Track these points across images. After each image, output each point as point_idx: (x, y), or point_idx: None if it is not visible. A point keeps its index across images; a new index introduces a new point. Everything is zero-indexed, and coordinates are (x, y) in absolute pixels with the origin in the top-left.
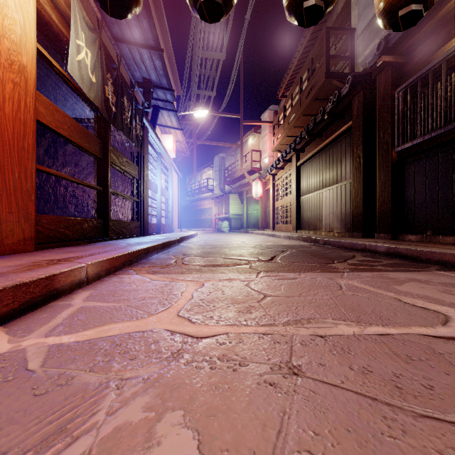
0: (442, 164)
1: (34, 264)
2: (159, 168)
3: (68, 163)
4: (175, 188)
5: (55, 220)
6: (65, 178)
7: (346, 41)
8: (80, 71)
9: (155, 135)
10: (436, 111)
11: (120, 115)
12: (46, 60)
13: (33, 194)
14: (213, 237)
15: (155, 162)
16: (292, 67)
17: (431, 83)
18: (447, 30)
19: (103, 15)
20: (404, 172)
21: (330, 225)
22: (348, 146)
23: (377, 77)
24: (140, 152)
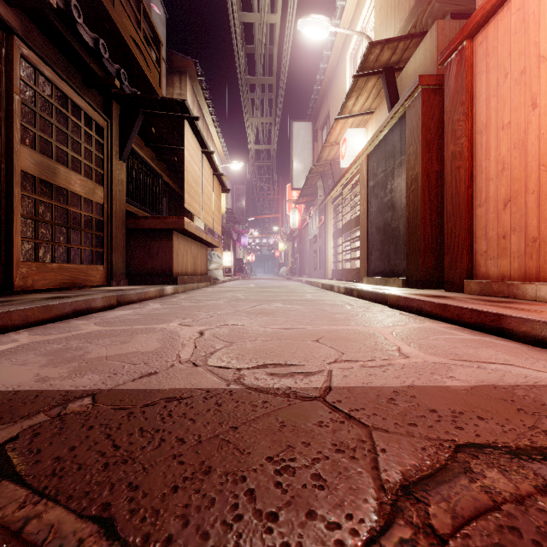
0: None
1: None
2: None
3: None
4: None
5: None
6: None
7: None
8: None
9: None
10: None
11: None
12: None
13: None
14: None
15: None
16: None
17: None
18: None
19: None
20: None
21: None
22: None
23: None
24: None
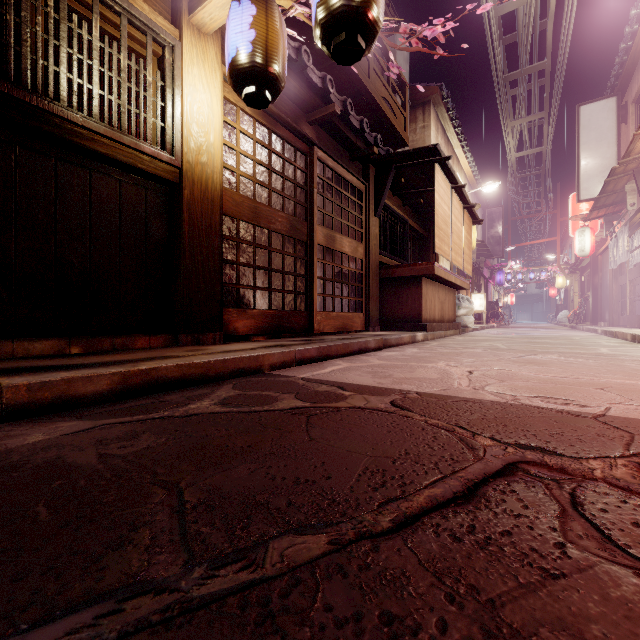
0: None
1: None
2: None
3: None
4: None
5: None
6: None
7: None
8: None
9: None
10: None
11: None
12: None
13: None
14: None
15: None
16: None
17: None
18: None
19: None
20: None
21: None
22: None
23: None
24: None
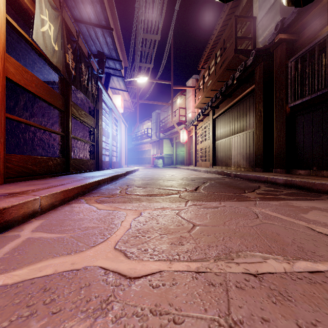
0: (325, 116)
1: None
2: (111, 119)
3: (41, 115)
4: (123, 135)
5: (24, 158)
6: (32, 125)
7: (249, 26)
8: (44, 40)
9: (107, 95)
10: (321, 76)
11: (79, 77)
12: (16, 30)
13: (2, 137)
14: (151, 171)
15: (107, 115)
16: (209, 46)
17: (317, 54)
18: None
19: (66, 1)
20: (295, 122)
21: (237, 162)
22: (252, 104)
23: (275, 51)
24: (95, 107)
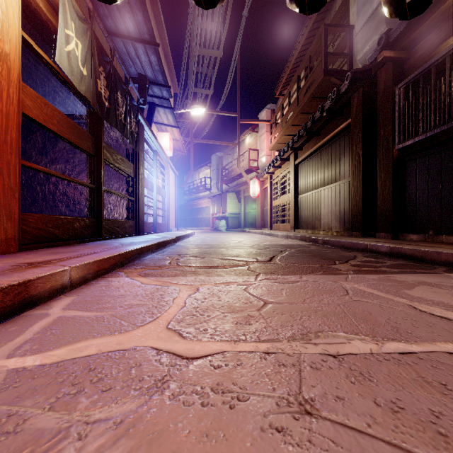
0: (445, 162)
1: (10, 268)
2: (155, 166)
3: (61, 161)
4: (172, 187)
5: (43, 218)
6: (54, 175)
7: (344, 39)
8: (70, 62)
9: (151, 132)
10: (439, 107)
11: (113, 110)
12: (33, 50)
13: (16, 191)
14: (210, 237)
15: (151, 160)
16: (290, 66)
17: (434, 78)
18: (450, 24)
19: (96, 8)
20: (405, 170)
21: (328, 224)
22: (347, 144)
23: (378, 73)
24: (135, 149)
